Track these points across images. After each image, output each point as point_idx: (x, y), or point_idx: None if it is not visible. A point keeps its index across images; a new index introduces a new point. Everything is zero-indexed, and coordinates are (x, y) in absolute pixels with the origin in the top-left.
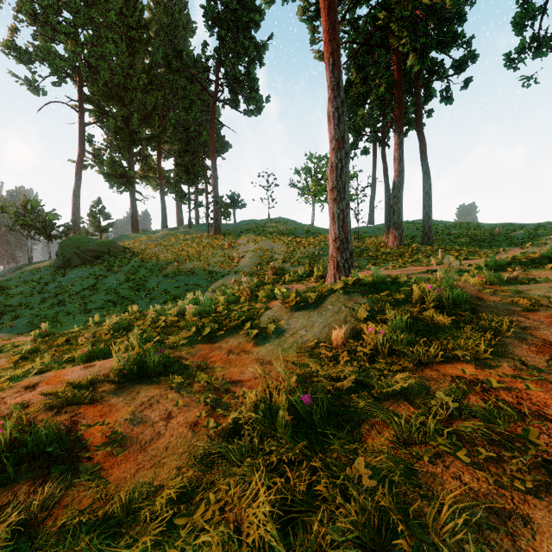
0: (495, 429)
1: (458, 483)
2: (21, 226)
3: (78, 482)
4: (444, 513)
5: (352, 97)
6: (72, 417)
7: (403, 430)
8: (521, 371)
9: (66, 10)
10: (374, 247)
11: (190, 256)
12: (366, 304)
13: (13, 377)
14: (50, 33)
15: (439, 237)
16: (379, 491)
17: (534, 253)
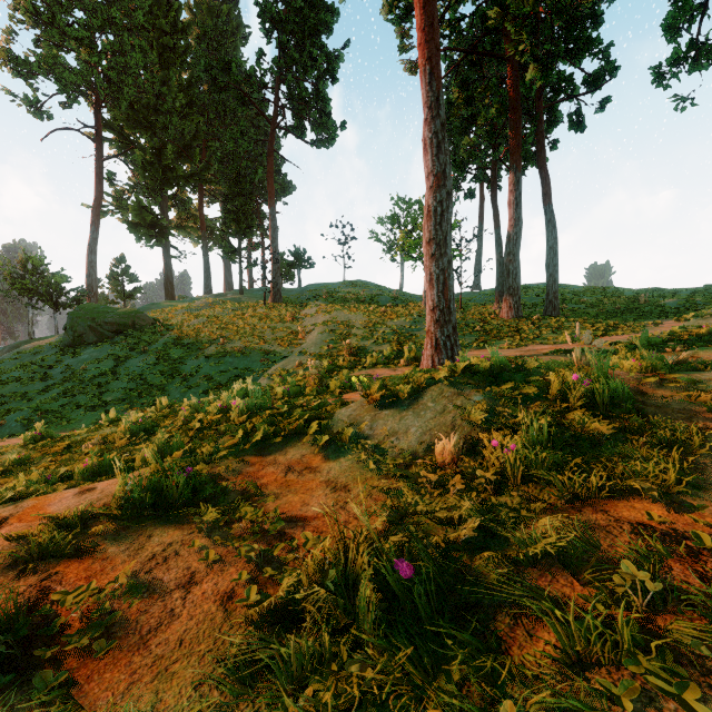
0: None
1: None
2: (18, 291)
3: (30, 709)
4: None
5: (453, 123)
6: (43, 581)
7: (572, 634)
8: None
9: (79, 8)
10: (483, 319)
11: (240, 331)
12: (482, 401)
13: None
14: (57, 38)
15: (566, 306)
16: None
17: (698, 327)
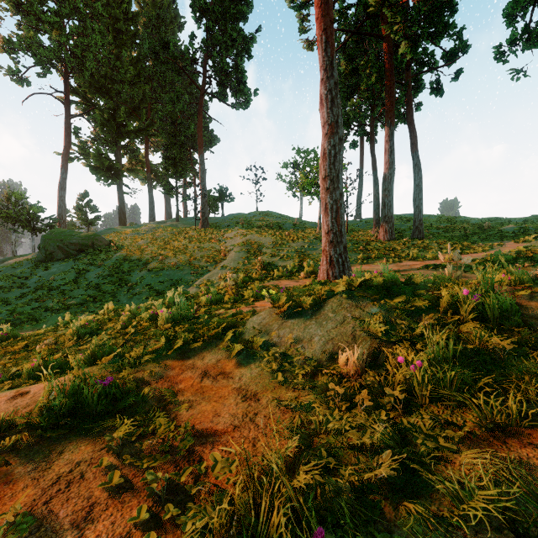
0: None
1: None
2: (4, 219)
3: None
4: None
5: (341, 89)
6: None
7: None
8: None
9: None
10: (364, 240)
11: (175, 250)
12: (379, 313)
13: None
14: (34, 22)
15: (428, 231)
16: None
17: None
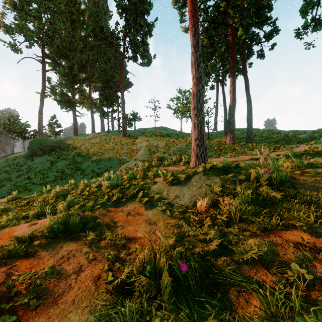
0: None
1: None
2: (7, 131)
3: None
4: None
5: (204, 55)
6: (9, 270)
7: (269, 302)
8: None
9: (34, 3)
10: (218, 144)
11: (107, 149)
12: (219, 182)
13: None
14: (24, 16)
15: (256, 138)
16: None
17: (317, 147)
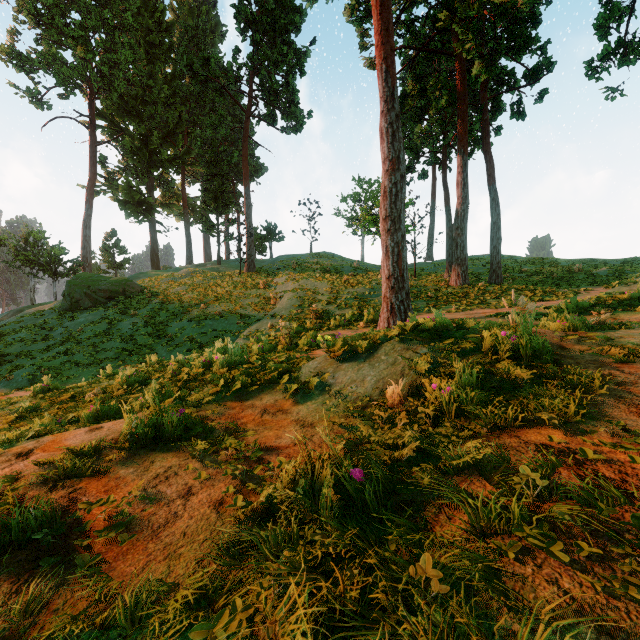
0: (598, 515)
1: (555, 589)
2: (22, 262)
3: (73, 579)
4: (541, 633)
5: (408, 112)
6: (71, 494)
7: (479, 516)
8: (621, 438)
9: (75, 10)
10: (434, 286)
11: (219, 297)
12: (427, 354)
13: (4, 442)
14: (56, 37)
15: (509, 275)
16: (453, 600)
17: (622, 293)
